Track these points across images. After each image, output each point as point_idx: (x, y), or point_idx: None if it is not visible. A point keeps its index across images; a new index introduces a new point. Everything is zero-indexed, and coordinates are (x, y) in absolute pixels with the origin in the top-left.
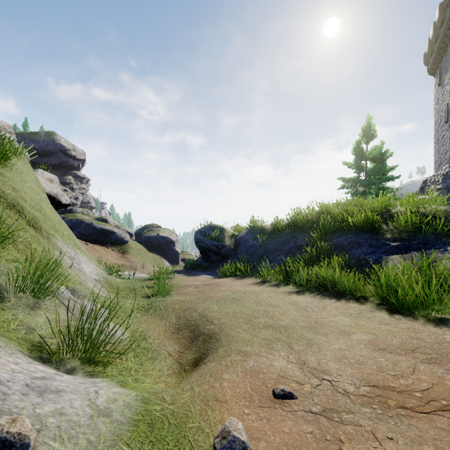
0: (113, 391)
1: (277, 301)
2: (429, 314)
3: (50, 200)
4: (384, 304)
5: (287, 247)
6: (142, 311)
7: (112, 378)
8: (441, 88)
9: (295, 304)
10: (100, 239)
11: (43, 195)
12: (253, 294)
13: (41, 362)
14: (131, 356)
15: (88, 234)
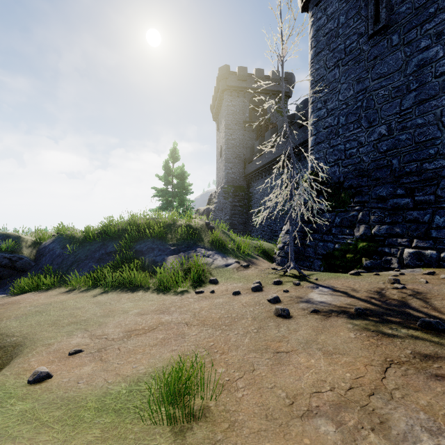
0: None
1: (83, 304)
2: (177, 290)
3: None
4: (159, 289)
5: (98, 255)
6: None
7: None
8: (219, 133)
9: (98, 302)
10: None
11: None
12: (59, 303)
13: None
14: None
15: None
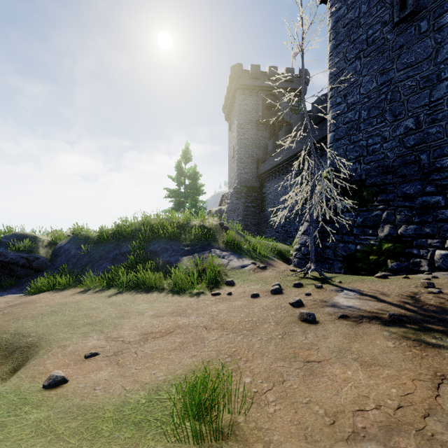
0: None
1: (97, 304)
2: (192, 291)
3: None
4: (173, 290)
5: (113, 255)
6: None
7: None
8: (231, 133)
9: (113, 303)
10: None
11: None
12: (74, 304)
13: None
14: None
15: None
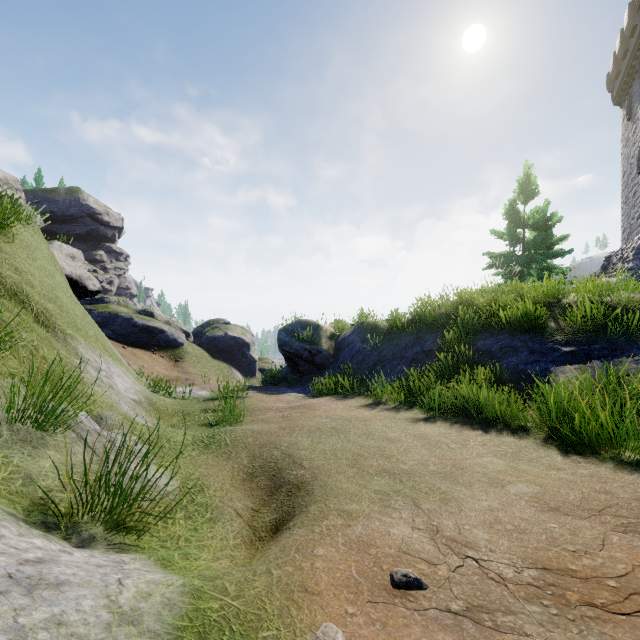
0: (147, 579)
1: (396, 433)
2: (622, 454)
3: (71, 284)
4: (554, 438)
5: (411, 353)
6: (200, 448)
7: (149, 553)
8: (631, 125)
9: (423, 437)
10: (143, 340)
11: (61, 278)
12: (361, 423)
13: (44, 529)
14: (180, 518)
15: (126, 333)
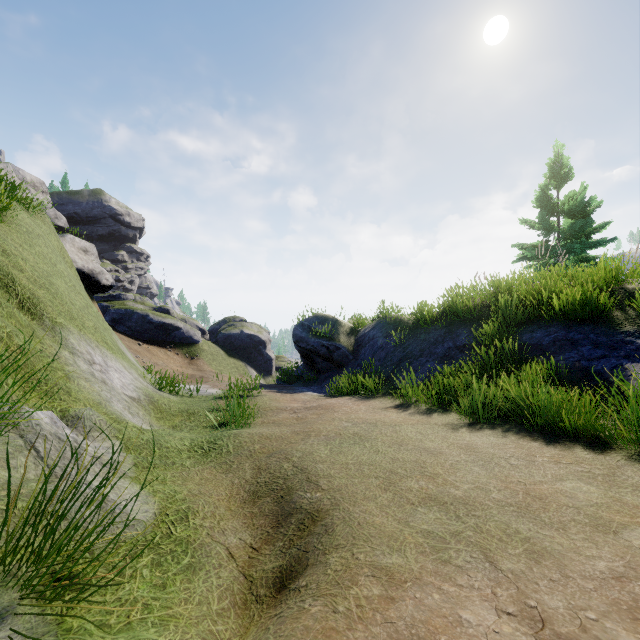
0: None
1: (435, 442)
2: None
3: (83, 279)
4: None
5: (442, 349)
6: (197, 455)
7: None
8: None
9: (471, 449)
10: (158, 337)
11: (66, 268)
12: (390, 428)
13: None
14: (145, 565)
15: (141, 330)
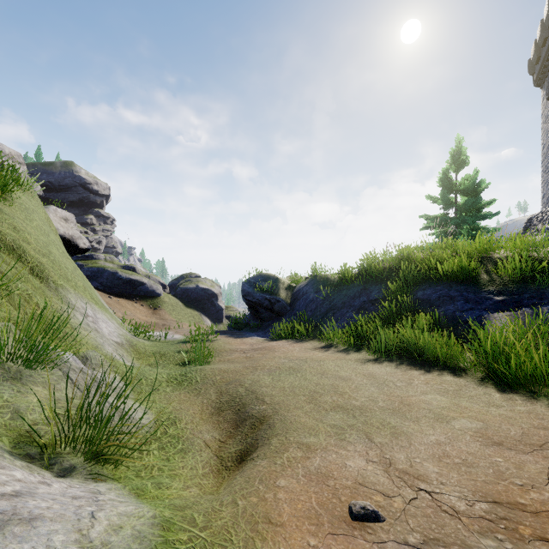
0: (119, 511)
1: (347, 372)
2: None
3: (64, 243)
4: (490, 377)
5: (359, 302)
6: (173, 384)
7: (125, 483)
8: None
9: (371, 376)
10: (126, 291)
11: (55, 236)
12: (316, 363)
13: (29, 460)
14: (154, 448)
15: (112, 285)
